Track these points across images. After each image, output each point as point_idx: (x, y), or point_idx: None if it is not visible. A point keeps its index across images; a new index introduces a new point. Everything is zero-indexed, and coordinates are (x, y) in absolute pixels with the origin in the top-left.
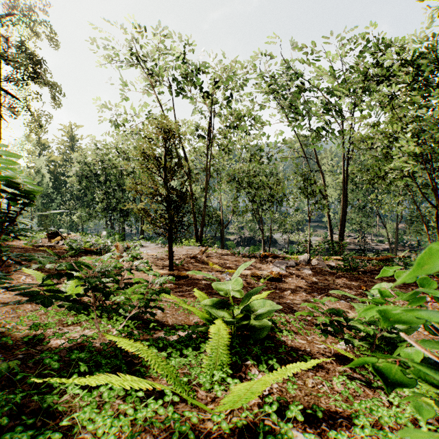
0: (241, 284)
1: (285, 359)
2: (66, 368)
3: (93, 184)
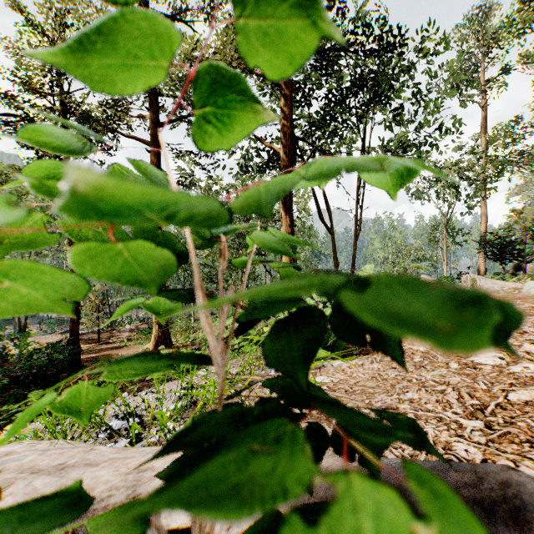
0: None
1: None
2: None
3: None
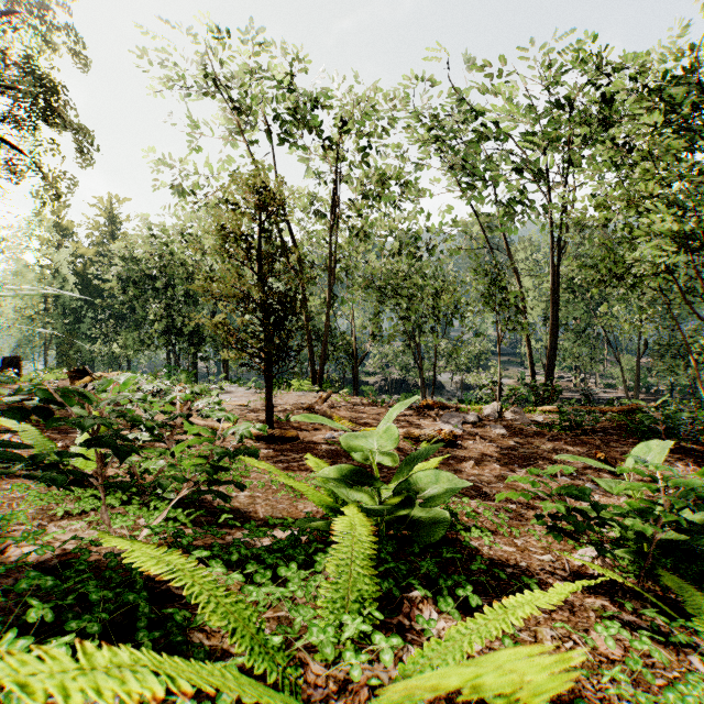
0: (394, 438)
1: (486, 584)
2: (20, 608)
3: (146, 292)
